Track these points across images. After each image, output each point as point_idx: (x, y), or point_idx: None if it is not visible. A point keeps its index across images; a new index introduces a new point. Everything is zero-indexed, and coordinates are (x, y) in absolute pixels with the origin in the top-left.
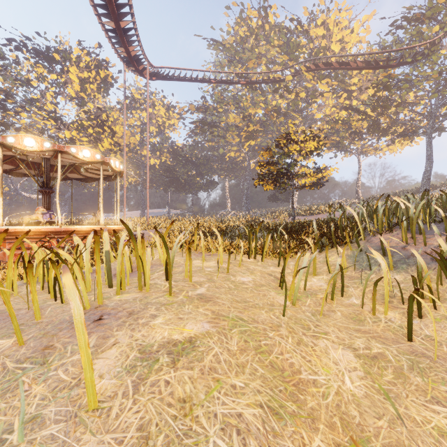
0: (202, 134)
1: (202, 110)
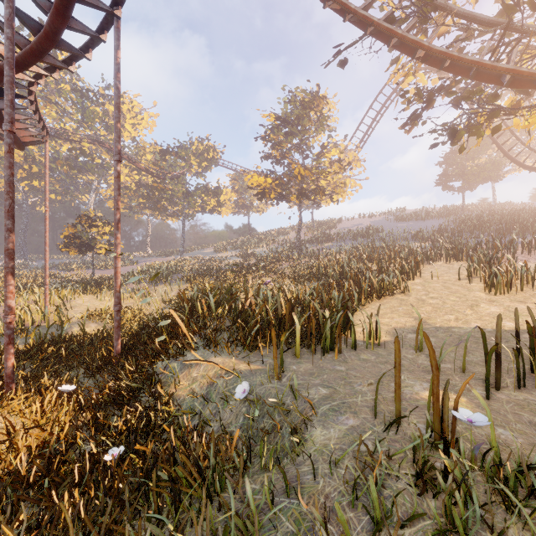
0: None
1: None
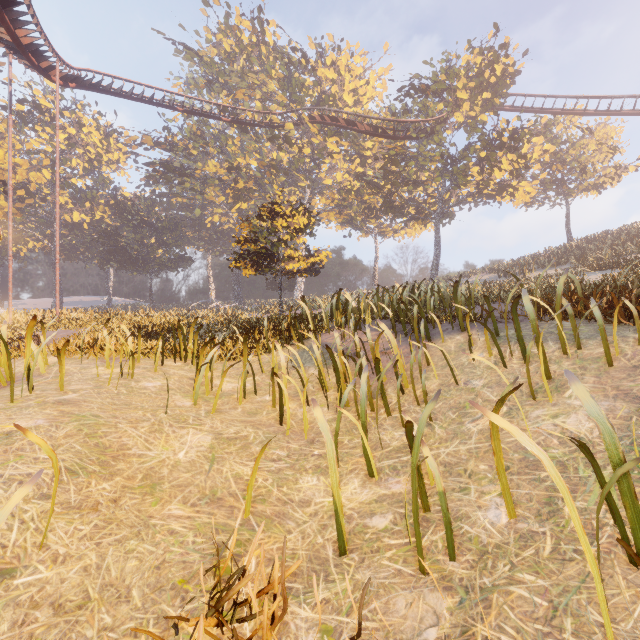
0: (167, 183)
1: (165, 146)
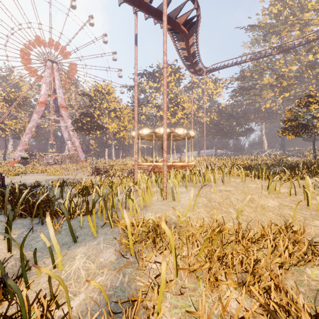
0: (241, 95)
1: (240, 79)
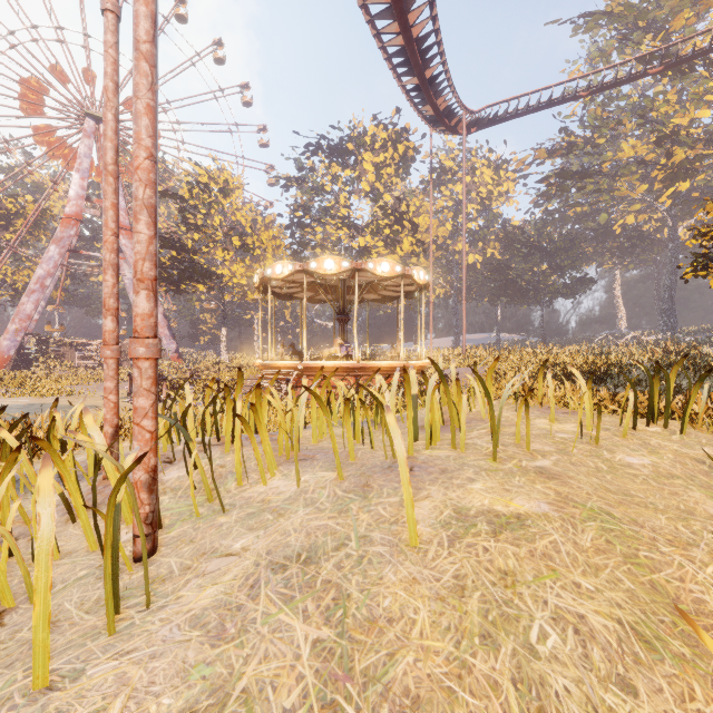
0: (562, 195)
1: (560, 152)
